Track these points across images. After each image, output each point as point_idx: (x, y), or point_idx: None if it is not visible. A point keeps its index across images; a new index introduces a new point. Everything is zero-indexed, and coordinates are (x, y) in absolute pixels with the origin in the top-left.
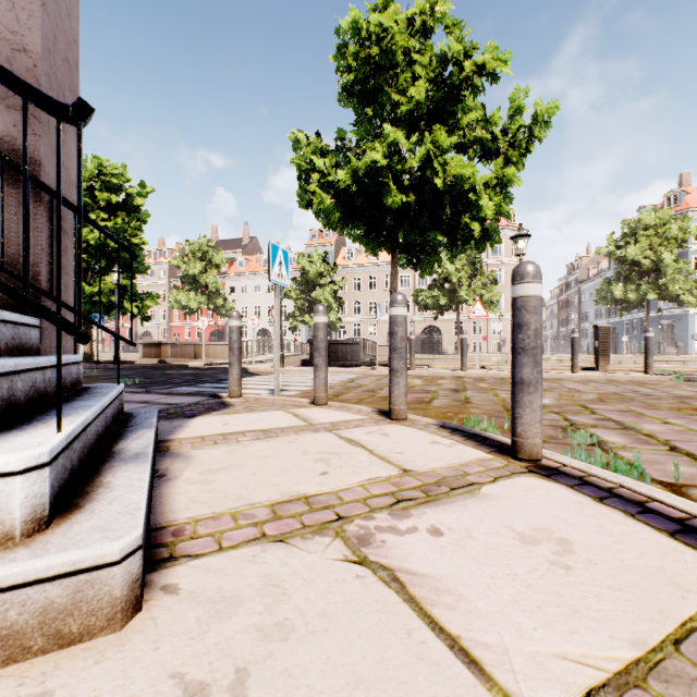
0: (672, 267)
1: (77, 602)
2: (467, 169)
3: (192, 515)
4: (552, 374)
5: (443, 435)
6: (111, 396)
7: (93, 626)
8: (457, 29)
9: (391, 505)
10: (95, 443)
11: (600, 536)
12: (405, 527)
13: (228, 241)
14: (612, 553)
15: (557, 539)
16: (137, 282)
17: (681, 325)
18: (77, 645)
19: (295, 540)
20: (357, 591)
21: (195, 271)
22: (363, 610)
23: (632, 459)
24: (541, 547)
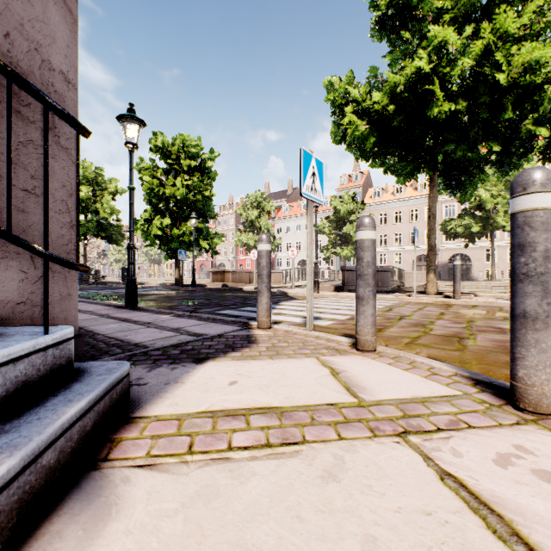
0: None
1: None
2: (547, 50)
3: None
4: None
5: None
6: None
7: None
8: None
9: None
10: None
11: None
12: None
13: (276, 193)
14: None
15: None
16: (216, 228)
17: None
18: None
19: None
20: None
21: (252, 217)
22: None
23: None
24: None
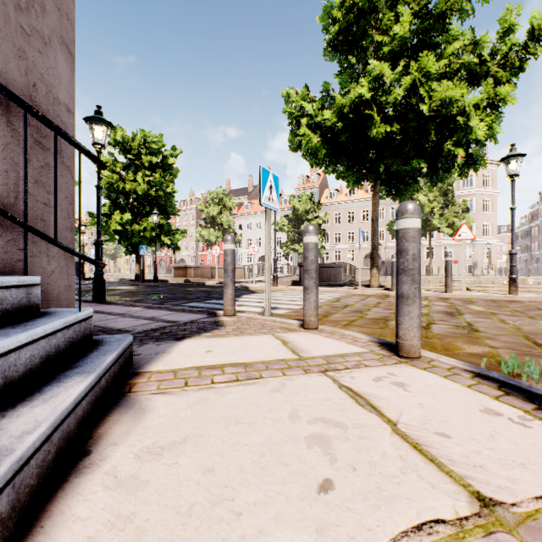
0: None
1: None
2: (457, 90)
3: None
4: None
5: (492, 393)
6: (37, 332)
7: None
8: None
9: None
10: None
11: None
12: None
13: (237, 190)
14: None
15: None
16: (176, 223)
17: None
18: None
19: None
20: None
21: (213, 213)
22: None
23: None
24: None
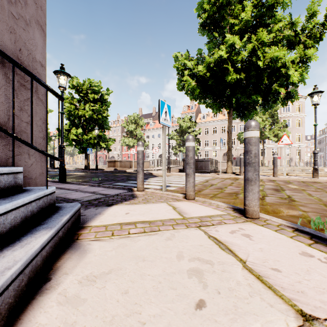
0: None
1: None
2: (280, 52)
3: None
4: None
5: (306, 242)
6: (19, 202)
7: None
8: None
9: None
10: None
11: None
12: None
13: (146, 114)
14: None
15: None
16: (109, 135)
17: None
18: None
19: None
20: None
21: (131, 129)
22: None
23: None
24: None
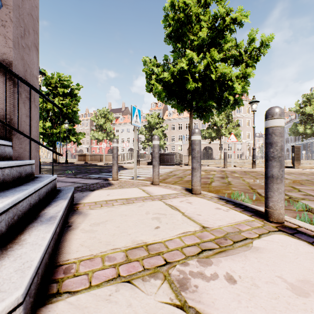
0: None
1: None
2: (227, 69)
3: (78, 256)
4: None
5: (222, 203)
6: (45, 182)
7: None
8: (222, 2)
9: (198, 254)
10: (27, 211)
11: None
12: (209, 274)
13: (115, 109)
14: None
15: None
16: (77, 128)
17: None
18: None
19: (138, 282)
20: None
21: (101, 123)
22: None
23: None
24: (311, 299)
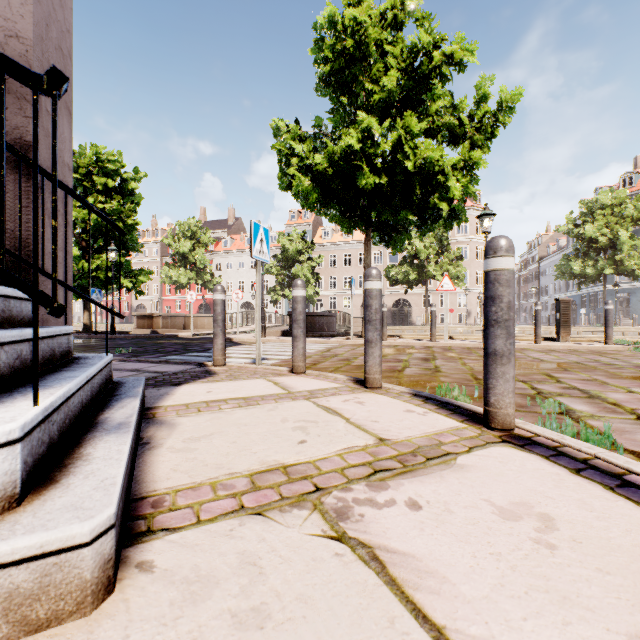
0: (628, 244)
1: (45, 587)
2: (436, 152)
3: (172, 485)
4: (516, 344)
5: (417, 403)
6: (98, 367)
7: (61, 611)
8: (427, 22)
9: (368, 476)
10: (79, 413)
11: (582, 511)
12: (383, 500)
13: (214, 221)
14: (596, 531)
15: (537, 514)
16: (132, 259)
17: (636, 298)
18: (45, 631)
19: (273, 513)
20: (336, 572)
21: (185, 249)
22: (342, 593)
23: (601, 427)
24: (523, 523)
